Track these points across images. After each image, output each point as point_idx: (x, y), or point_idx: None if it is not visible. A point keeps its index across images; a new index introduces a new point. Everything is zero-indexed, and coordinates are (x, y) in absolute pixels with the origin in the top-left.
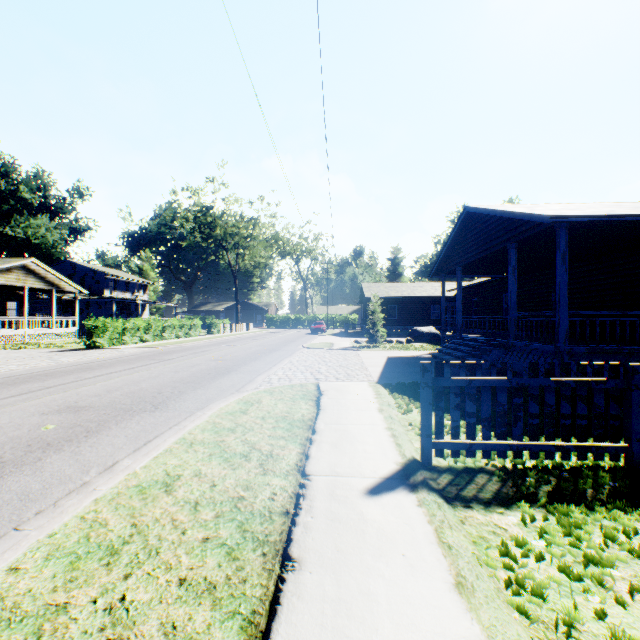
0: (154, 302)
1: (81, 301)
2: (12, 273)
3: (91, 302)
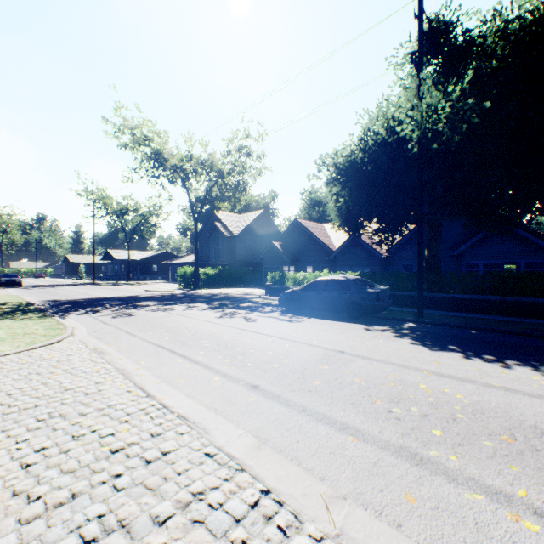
0: None
1: None
2: None
3: None
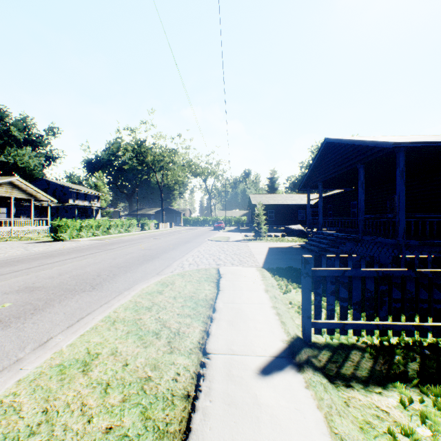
0: (104, 208)
1: (53, 207)
2: (2, 187)
3: (60, 208)
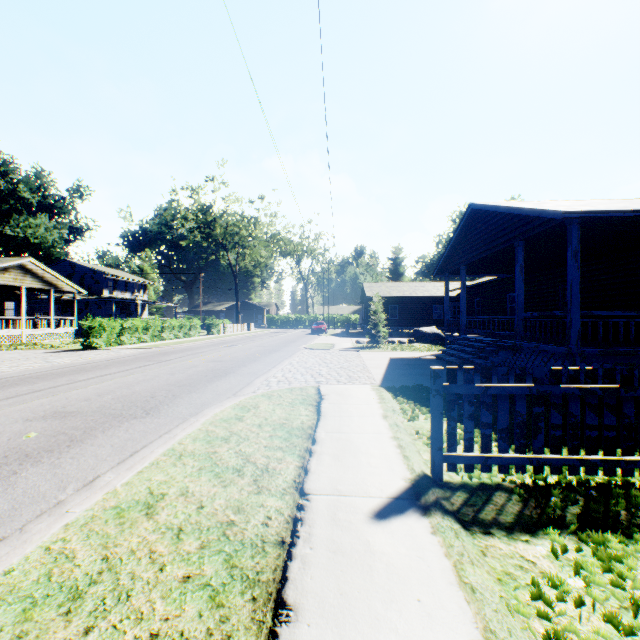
0: (154, 302)
1: (80, 301)
2: (9, 273)
3: (90, 302)
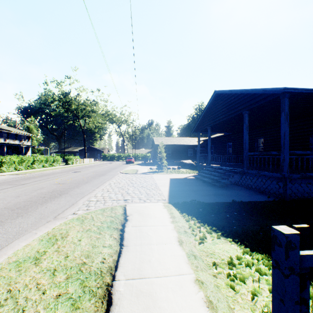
0: (33, 146)
1: None
2: None
3: None
